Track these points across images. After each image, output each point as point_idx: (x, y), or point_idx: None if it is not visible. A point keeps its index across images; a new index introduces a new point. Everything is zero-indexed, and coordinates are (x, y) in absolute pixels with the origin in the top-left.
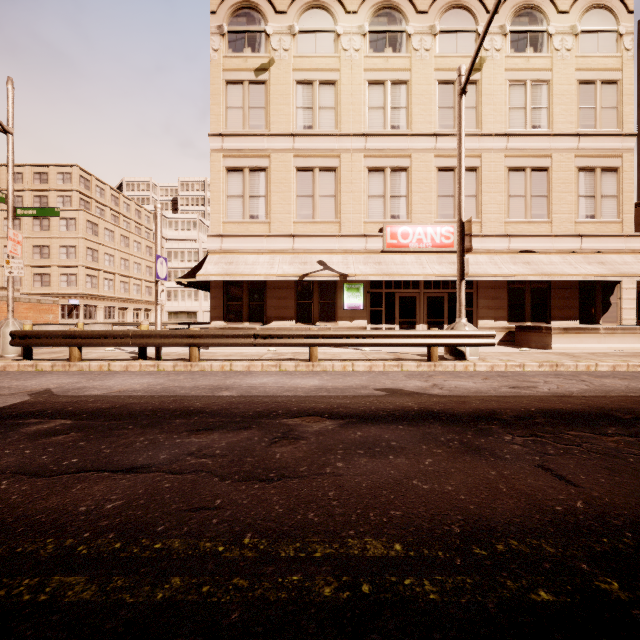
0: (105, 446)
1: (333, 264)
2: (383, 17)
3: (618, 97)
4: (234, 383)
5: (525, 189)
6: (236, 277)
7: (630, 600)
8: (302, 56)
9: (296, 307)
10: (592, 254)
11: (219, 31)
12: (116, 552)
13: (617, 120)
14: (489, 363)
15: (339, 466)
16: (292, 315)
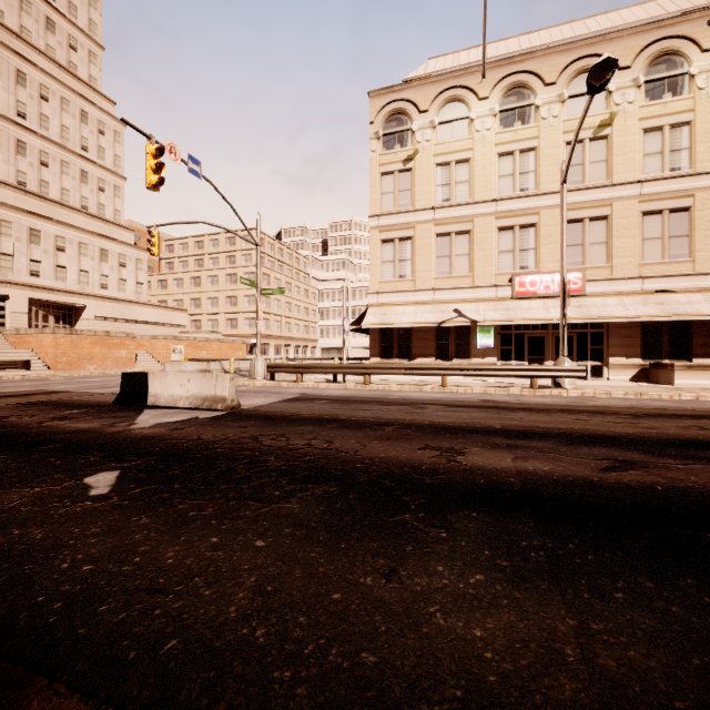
0: (353, 406)
1: (466, 312)
2: (512, 96)
3: None
4: (394, 394)
5: (662, 231)
6: (389, 325)
7: (499, 428)
8: (441, 143)
9: (436, 347)
10: None
11: (376, 136)
12: (376, 418)
13: None
14: (579, 391)
15: (439, 413)
16: (433, 353)
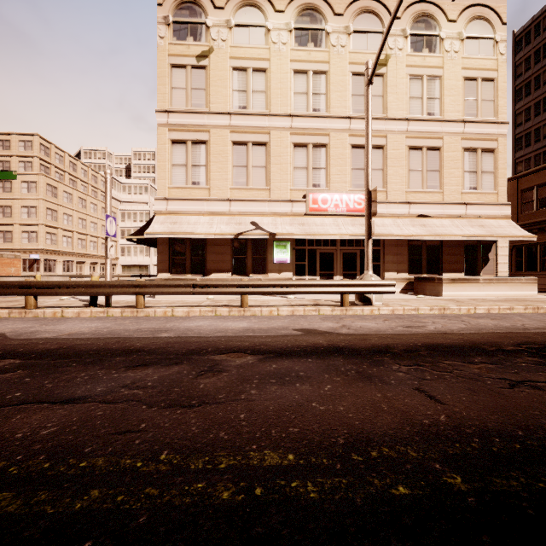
0: (48, 381)
1: (264, 225)
2: (306, 17)
3: (495, 92)
4: (173, 326)
5: (422, 165)
6: (179, 235)
7: (468, 490)
8: (237, 46)
9: (232, 261)
10: (474, 219)
11: (165, 21)
12: (44, 471)
13: (494, 110)
14: (390, 307)
15: (253, 393)
16: (229, 268)
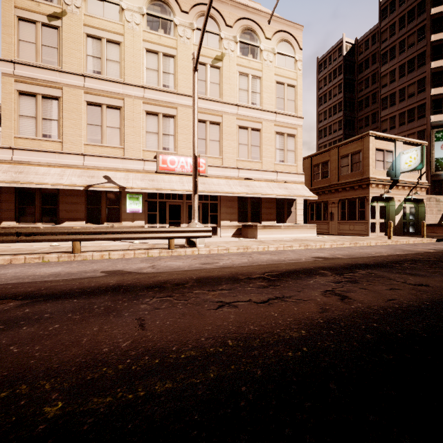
0: None
1: (116, 179)
2: (157, 6)
3: (295, 95)
4: None
5: (248, 140)
6: (23, 184)
7: (52, 417)
8: (92, 16)
9: (86, 211)
10: (282, 183)
11: None
12: None
13: (295, 108)
14: (208, 248)
15: None
16: (83, 217)
